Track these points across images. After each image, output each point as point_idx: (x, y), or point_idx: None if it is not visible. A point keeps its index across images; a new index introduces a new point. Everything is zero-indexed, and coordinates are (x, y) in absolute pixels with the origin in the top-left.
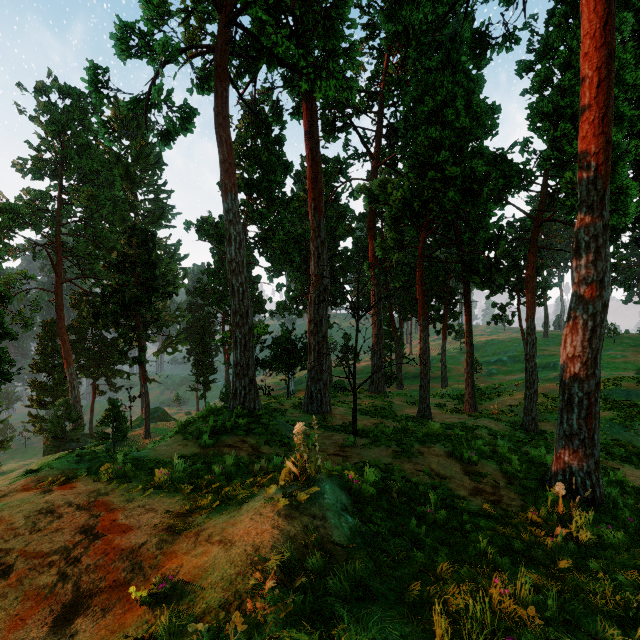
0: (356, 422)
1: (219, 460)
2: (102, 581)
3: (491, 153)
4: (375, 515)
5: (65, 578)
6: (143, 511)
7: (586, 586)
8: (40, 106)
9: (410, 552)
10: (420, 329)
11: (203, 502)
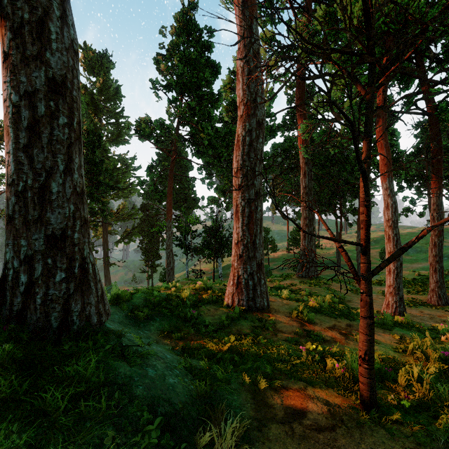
0: (373, 370)
1: None
2: None
3: None
4: None
5: None
6: None
7: None
8: None
9: None
10: (386, 193)
11: None
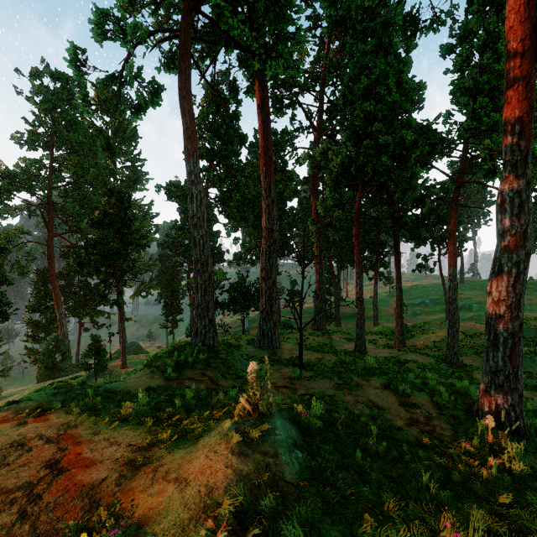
0: (302, 357)
1: (181, 393)
2: (59, 521)
3: (418, 124)
4: (323, 449)
5: (24, 517)
6: (107, 444)
7: (532, 527)
8: (34, 88)
9: (357, 487)
10: (356, 276)
11: (163, 436)
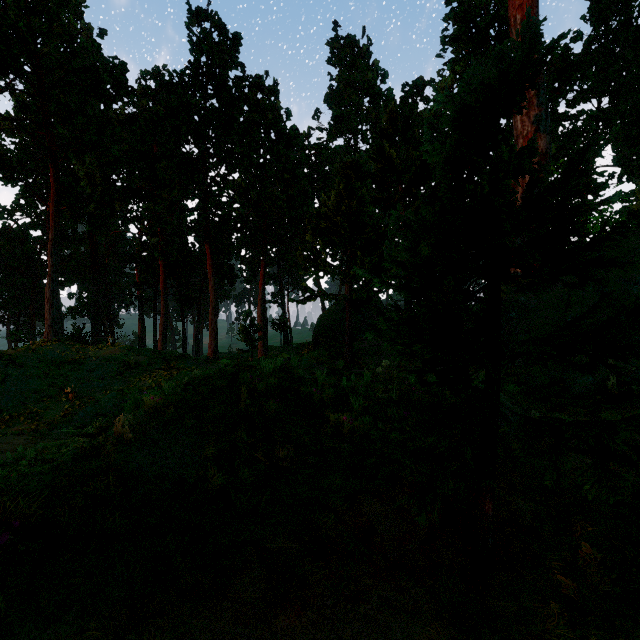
0: None
1: None
2: None
3: (186, 251)
4: None
5: None
6: None
7: None
8: None
9: None
10: (154, 326)
11: None
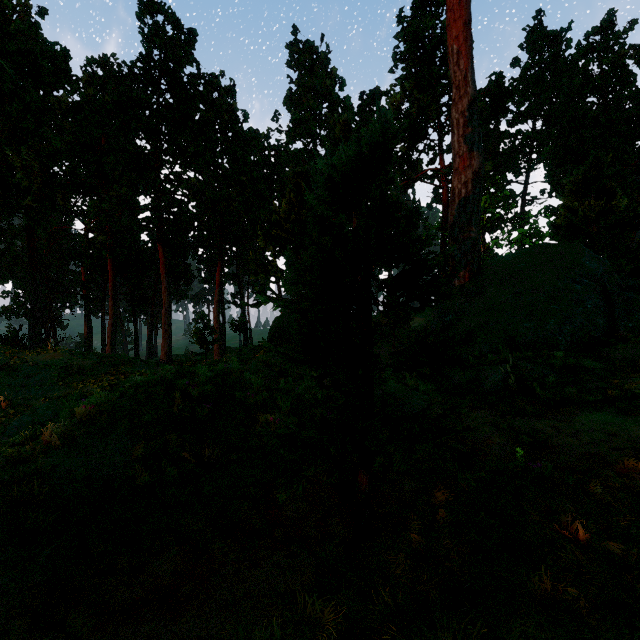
0: None
1: None
2: None
3: (138, 249)
4: None
5: None
6: None
7: None
8: None
9: None
10: (102, 327)
11: None
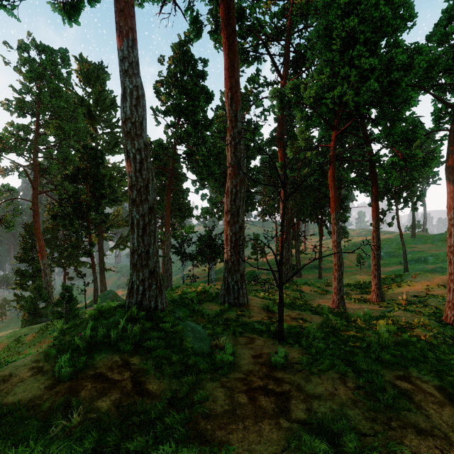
0: (283, 325)
1: None
2: None
3: (406, 47)
4: None
5: None
6: None
7: None
8: (21, 59)
9: None
10: (333, 222)
11: None
